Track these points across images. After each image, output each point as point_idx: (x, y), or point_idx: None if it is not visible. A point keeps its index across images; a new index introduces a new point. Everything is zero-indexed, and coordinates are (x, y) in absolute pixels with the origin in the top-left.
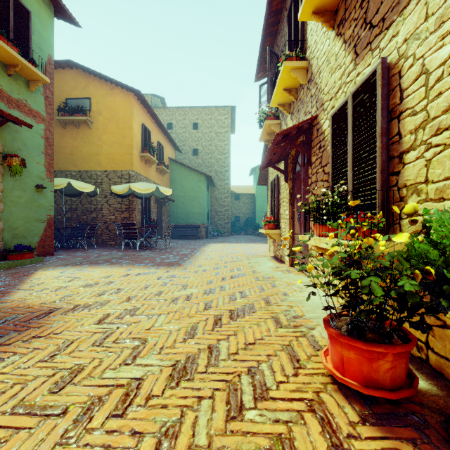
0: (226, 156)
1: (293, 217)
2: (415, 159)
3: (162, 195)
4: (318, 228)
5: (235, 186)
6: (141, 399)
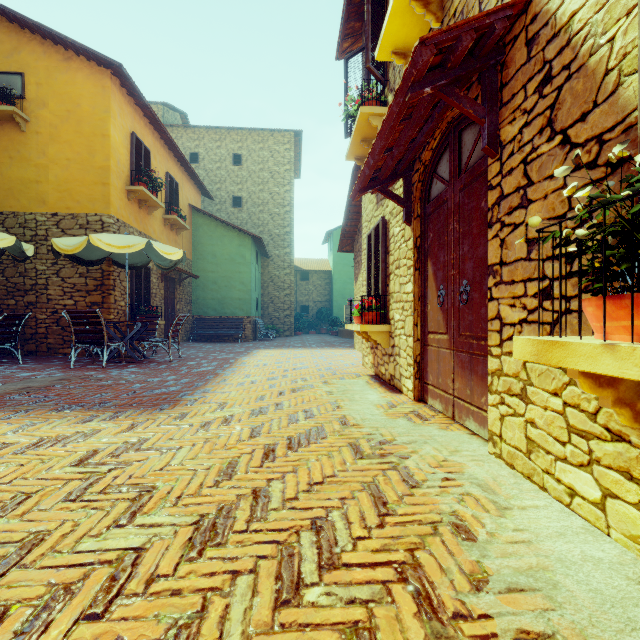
0: (287, 210)
1: (423, 297)
2: None
3: (166, 261)
4: None
5: (301, 260)
6: None
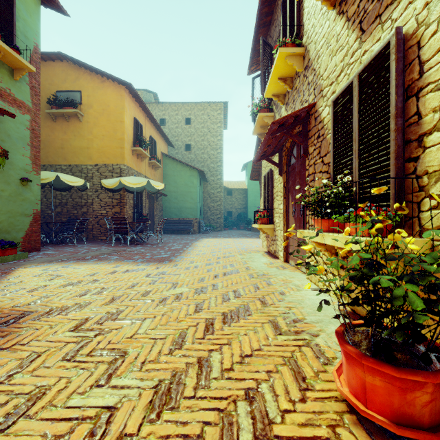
0: (219, 151)
1: (288, 211)
2: (439, 141)
3: (153, 189)
4: (319, 223)
5: (227, 182)
6: (110, 439)
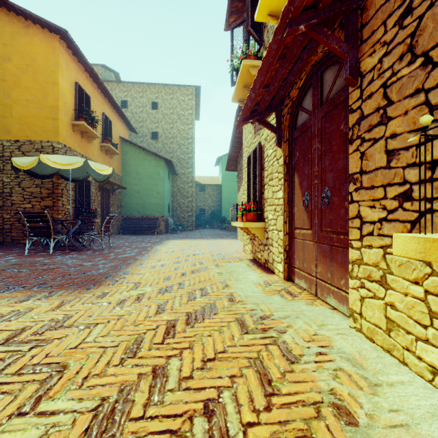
0: (190, 141)
1: (291, 201)
2: None
3: (100, 176)
4: None
5: (200, 177)
6: None
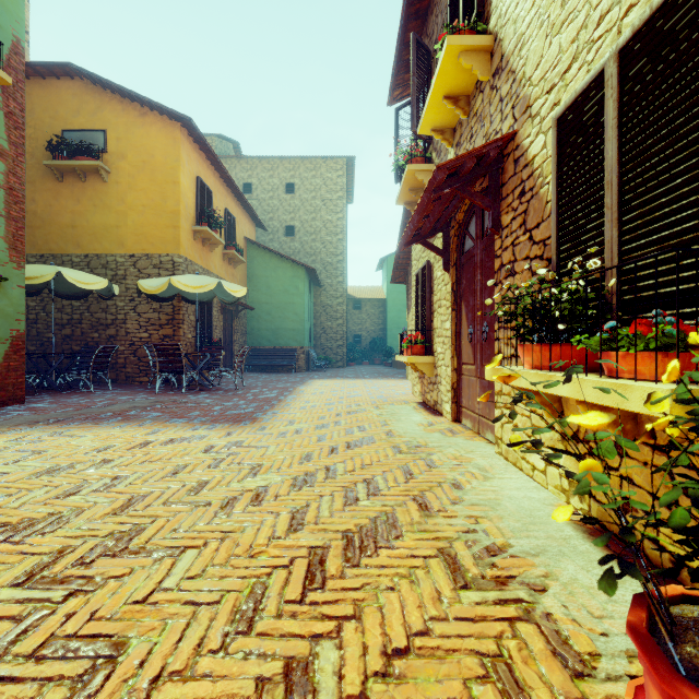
0: (340, 238)
1: (459, 334)
2: None
3: (229, 297)
4: (534, 352)
5: (354, 287)
6: None
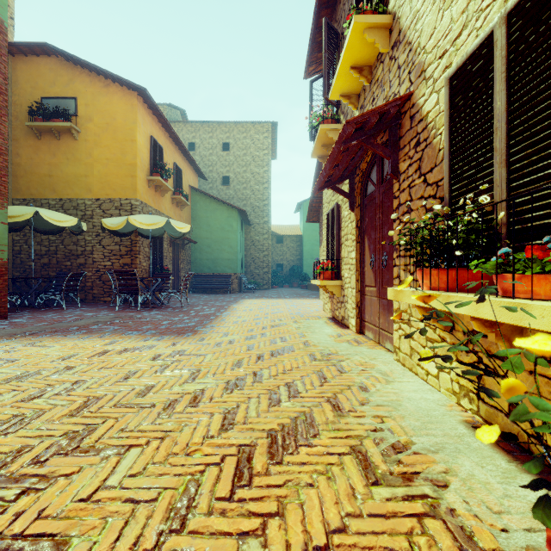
0: (266, 186)
1: (362, 262)
2: None
3: (177, 233)
4: (431, 276)
5: (276, 226)
6: None
